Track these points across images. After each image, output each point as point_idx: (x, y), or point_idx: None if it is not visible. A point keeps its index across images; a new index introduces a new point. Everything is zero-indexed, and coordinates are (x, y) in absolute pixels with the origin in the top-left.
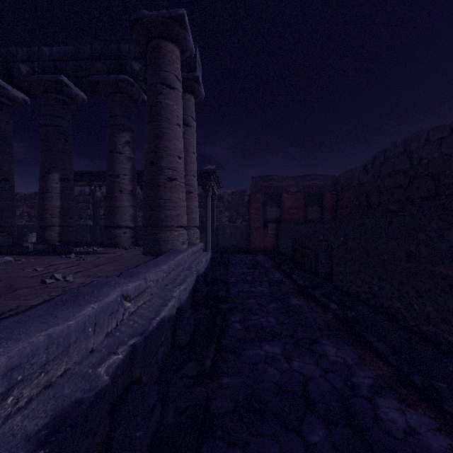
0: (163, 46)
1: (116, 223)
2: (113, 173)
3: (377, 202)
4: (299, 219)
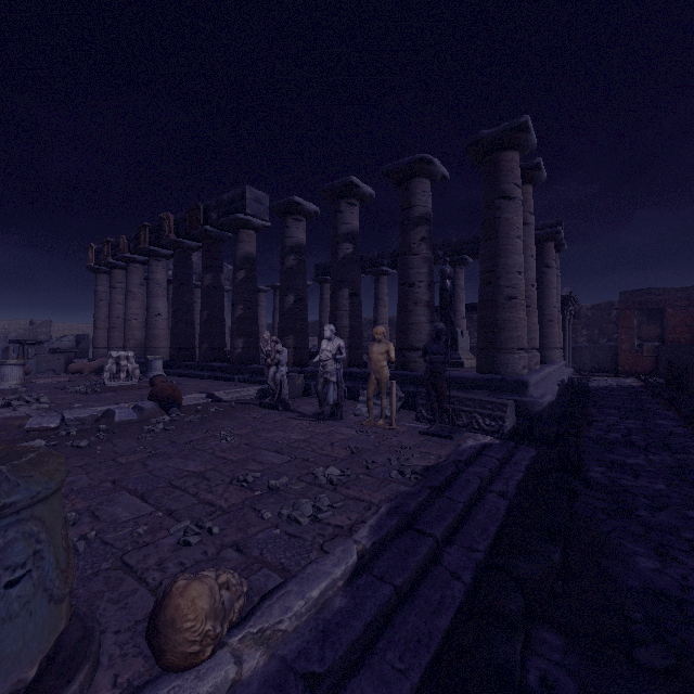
0: (545, 245)
1: None
2: None
3: None
4: (691, 338)
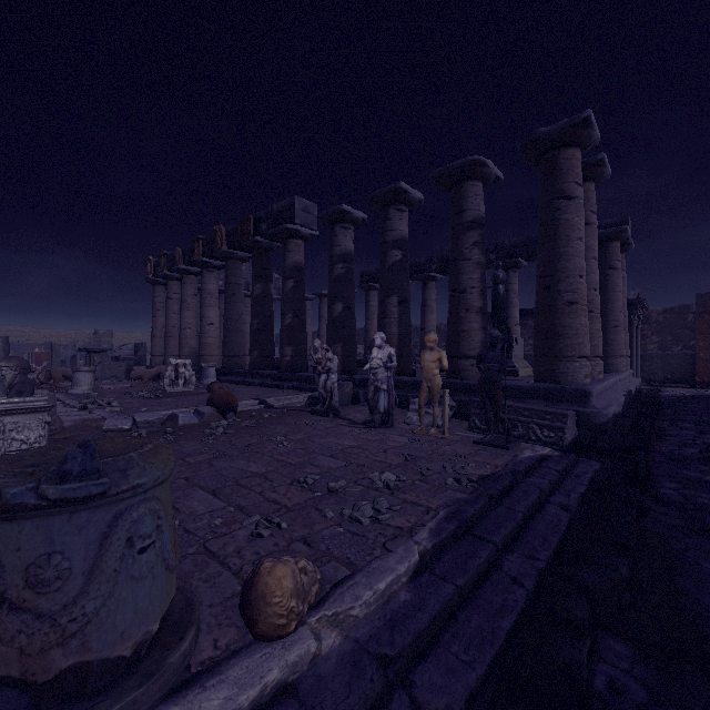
0: (609, 245)
1: None
2: None
3: None
4: None
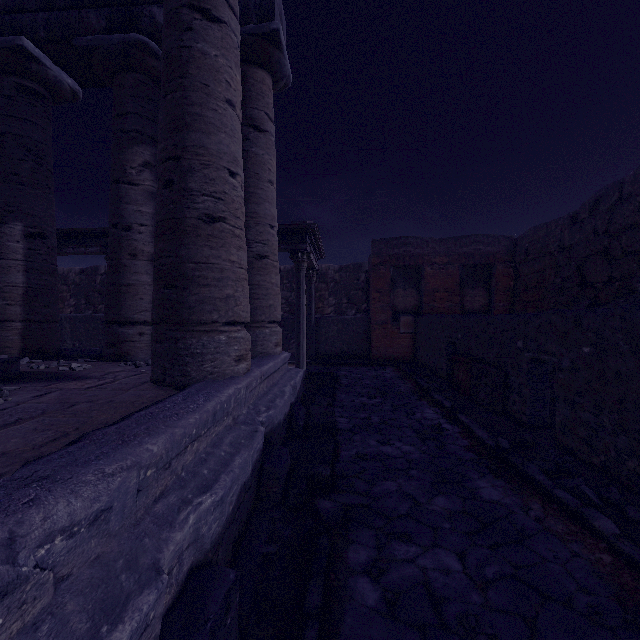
0: None
1: (124, 315)
2: (120, 222)
3: (604, 277)
4: (451, 308)
